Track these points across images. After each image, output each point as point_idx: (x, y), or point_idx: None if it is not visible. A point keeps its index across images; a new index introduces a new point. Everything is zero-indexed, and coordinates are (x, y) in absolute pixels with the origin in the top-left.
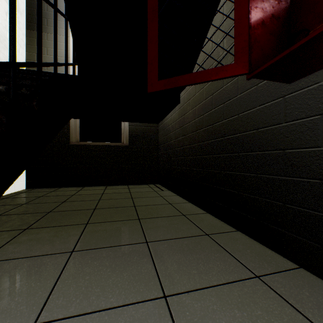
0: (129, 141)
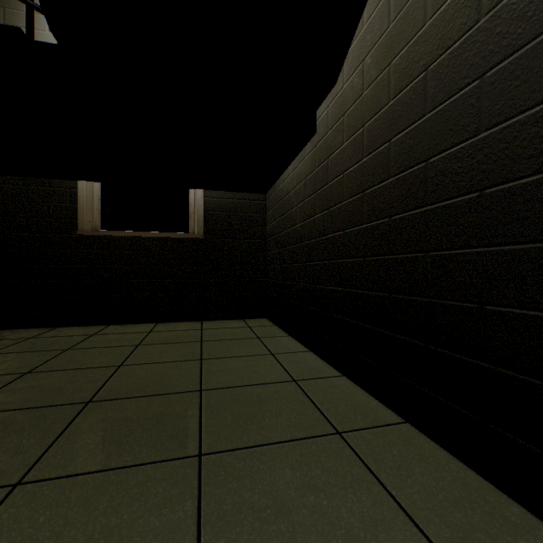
0: (206, 229)
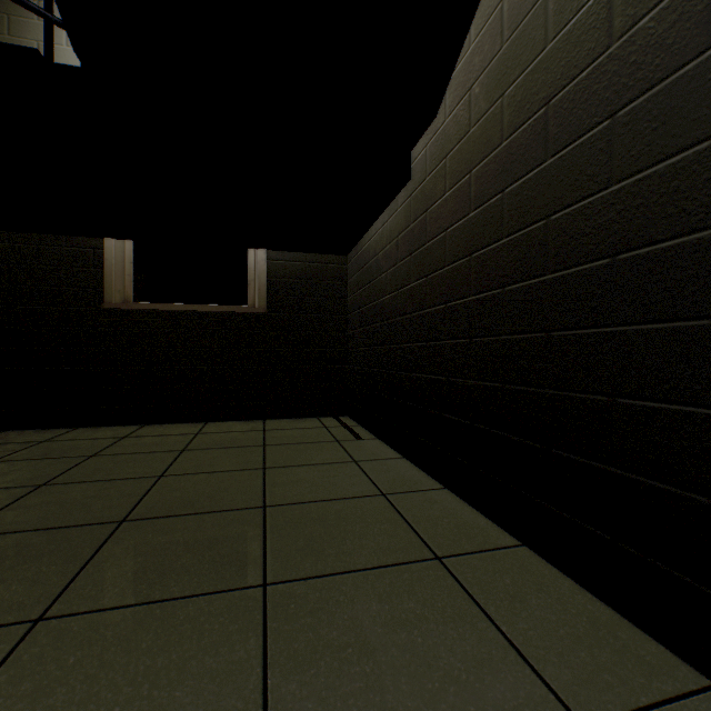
0: (270, 301)
